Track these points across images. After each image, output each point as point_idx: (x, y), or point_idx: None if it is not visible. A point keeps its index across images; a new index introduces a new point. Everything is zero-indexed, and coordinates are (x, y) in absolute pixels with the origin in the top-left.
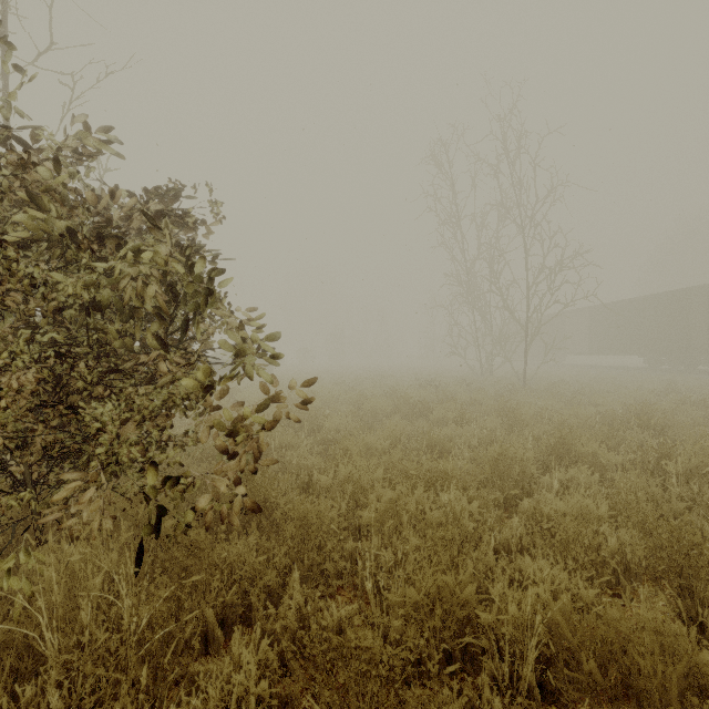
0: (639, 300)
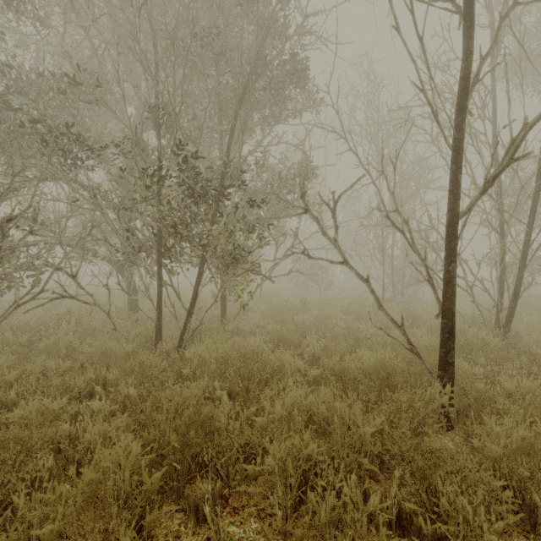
0: None
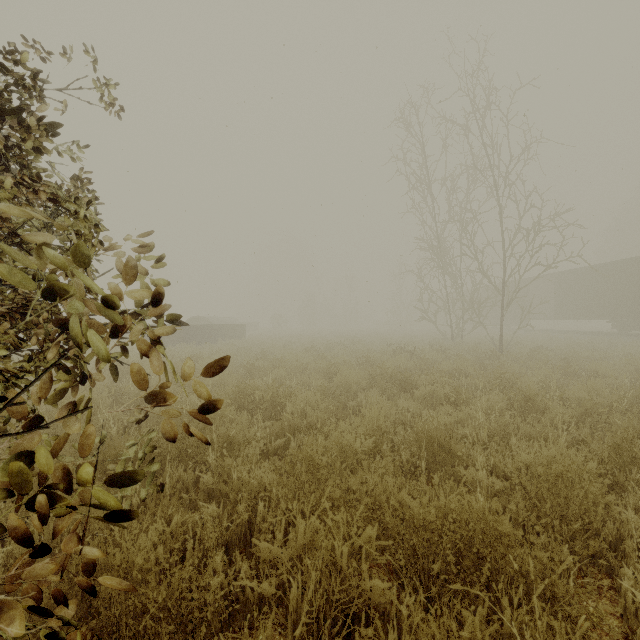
0: (608, 266)
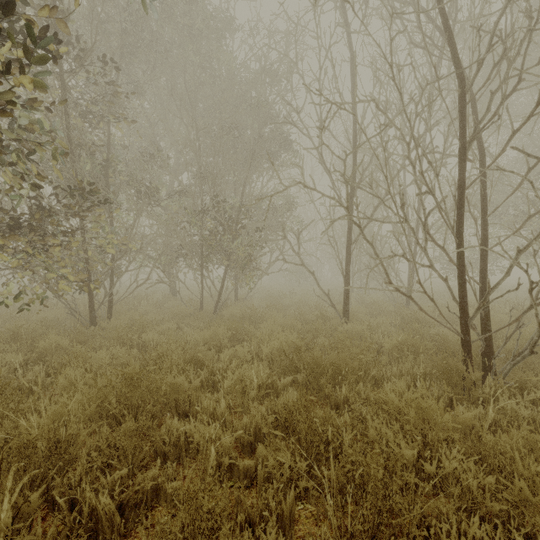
0: None
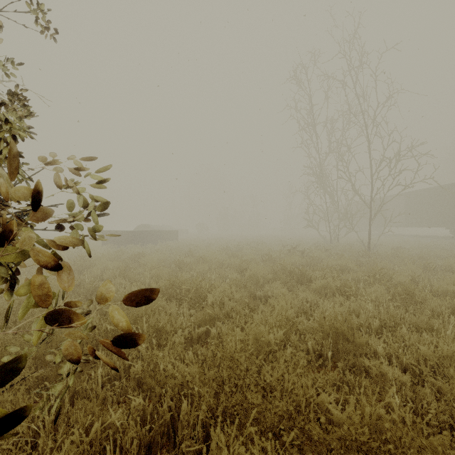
0: (447, 187)
